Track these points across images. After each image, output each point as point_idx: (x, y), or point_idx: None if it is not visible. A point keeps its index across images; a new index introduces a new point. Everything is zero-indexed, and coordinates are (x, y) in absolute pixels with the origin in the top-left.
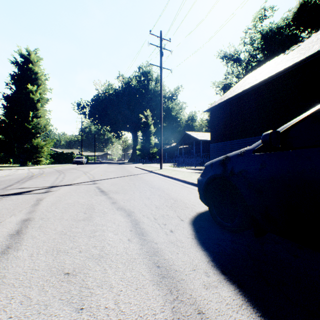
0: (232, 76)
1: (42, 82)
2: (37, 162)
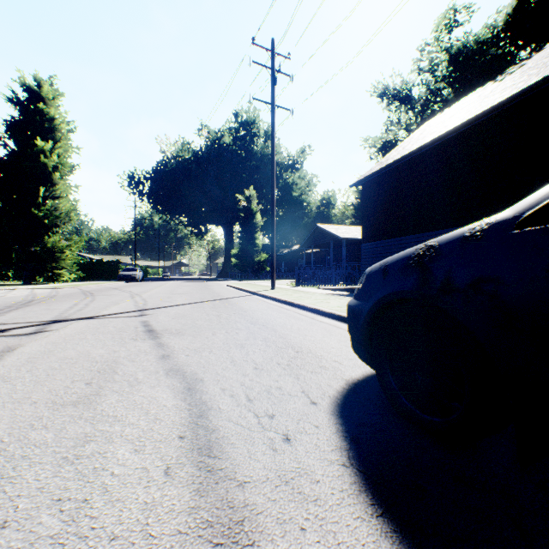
0: (397, 127)
1: (62, 135)
2: (54, 277)
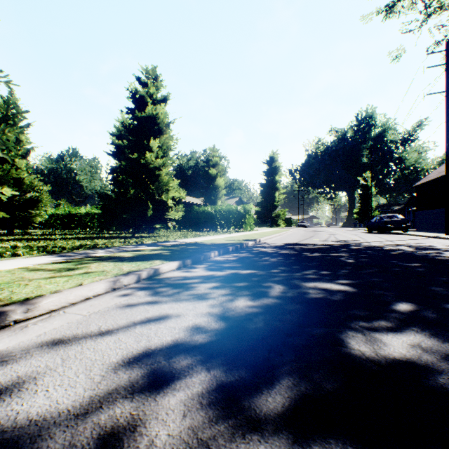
0: None
1: (280, 171)
2: (278, 225)
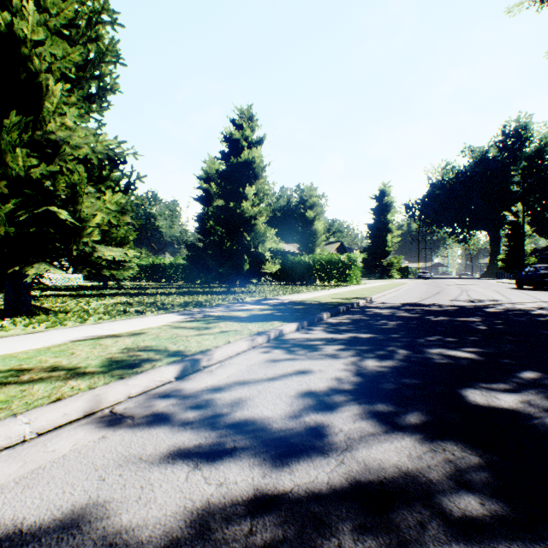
0: None
1: (393, 207)
2: (390, 276)
